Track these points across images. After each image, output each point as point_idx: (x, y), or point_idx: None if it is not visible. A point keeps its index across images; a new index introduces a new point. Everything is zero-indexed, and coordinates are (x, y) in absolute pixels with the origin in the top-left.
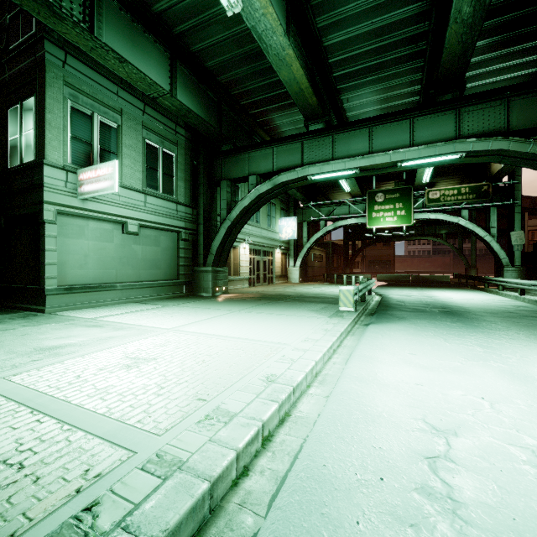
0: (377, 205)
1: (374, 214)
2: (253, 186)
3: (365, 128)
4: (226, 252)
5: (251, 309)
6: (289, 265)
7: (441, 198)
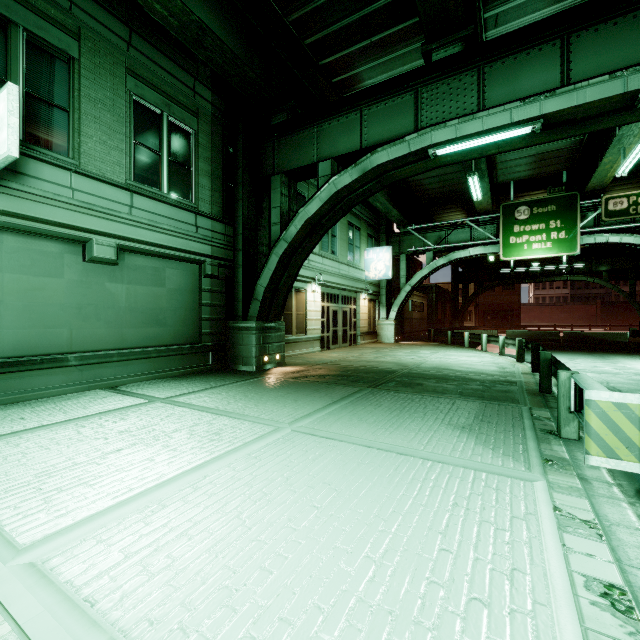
0: (519, 225)
1: (513, 239)
2: (326, 180)
3: (552, 41)
4: (281, 296)
5: (318, 417)
6: (378, 317)
7: (631, 209)
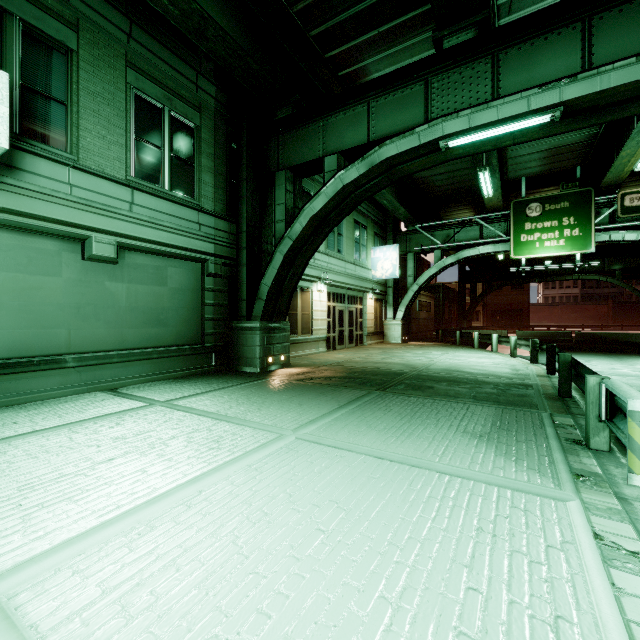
0: (530, 223)
1: (524, 236)
2: (332, 175)
3: (572, 24)
4: (285, 295)
5: (324, 423)
6: (385, 317)
7: None
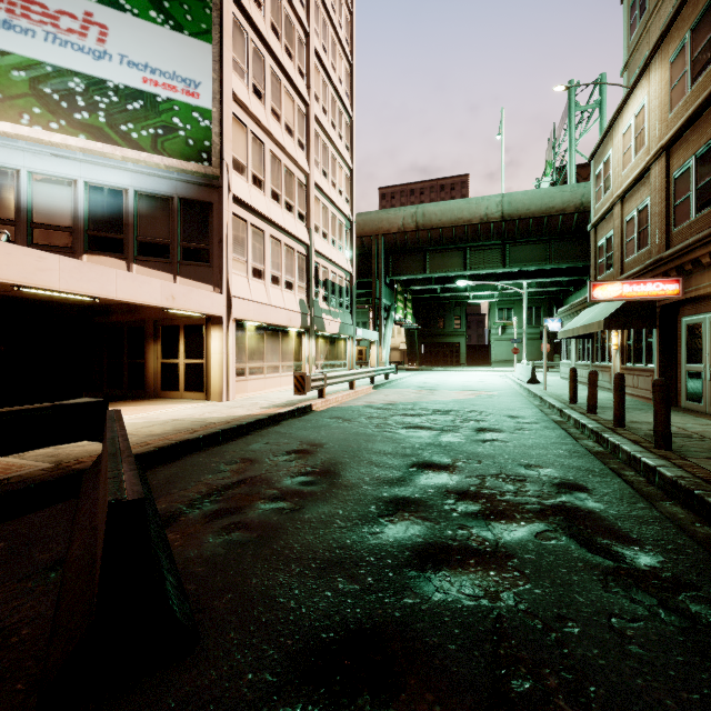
0: None
1: None
2: None
3: (583, 290)
4: None
5: None
6: None
7: None
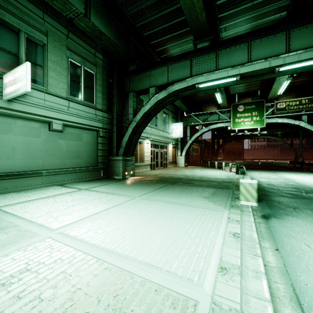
0: (239, 114)
1: (237, 120)
2: (153, 95)
3: (244, 43)
4: (133, 145)
5: (149, 194)
6: (177, 155)
7: (286, 107)
